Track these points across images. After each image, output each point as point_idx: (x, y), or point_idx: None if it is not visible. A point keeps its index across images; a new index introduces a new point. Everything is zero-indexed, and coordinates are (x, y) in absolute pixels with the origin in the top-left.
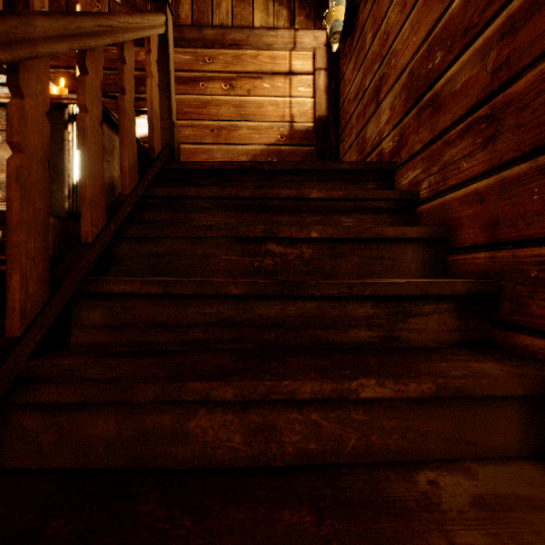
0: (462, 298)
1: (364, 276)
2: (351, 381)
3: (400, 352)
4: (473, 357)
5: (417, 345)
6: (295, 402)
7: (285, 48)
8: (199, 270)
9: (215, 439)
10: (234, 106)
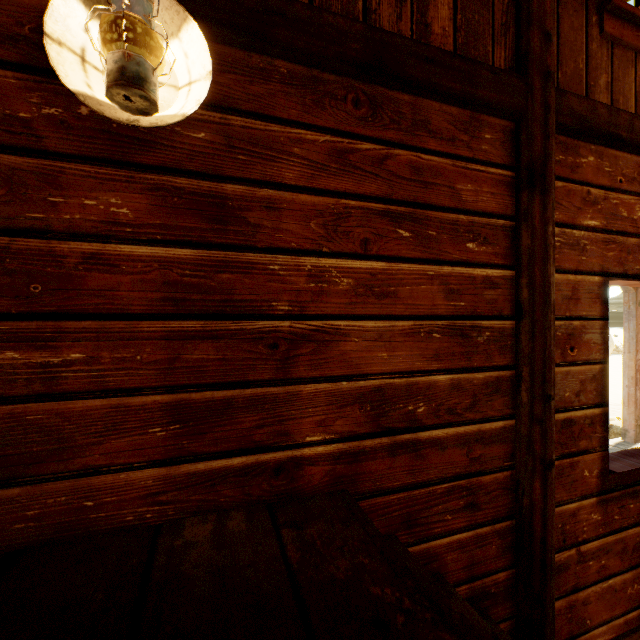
0: None
1: None
2: None
3: None
4: None
5: None
6: None
7: None
8: None
9: None
10: None
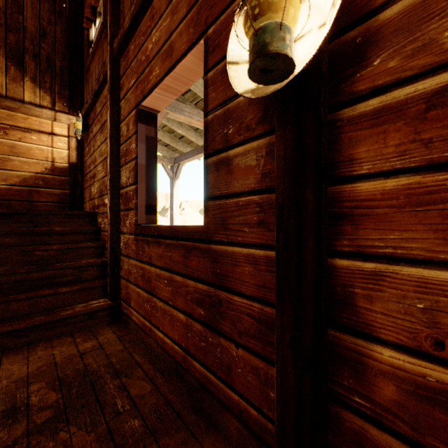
0: (101, 265)
1: (76, 259)
2: (59, 289)
3: (80, 281)
4: (99, 279)
5: (87, 279)
6: (44, 296)
7: (49, 119)
8: (2, 263)
9: (19, 309)
10: (8, 146)
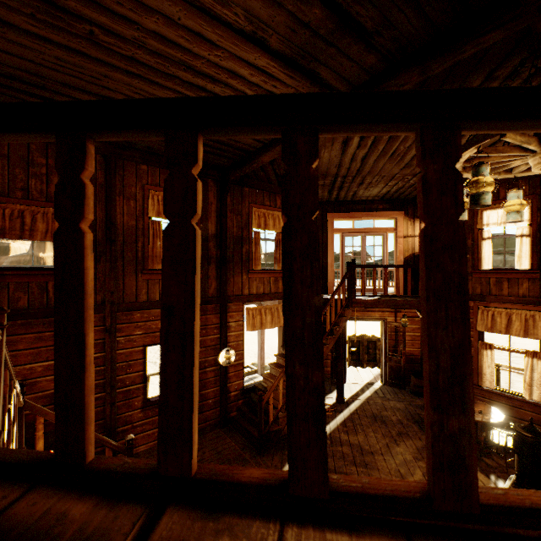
0: None
1: None
2: None
3: None
4: None
5: None
6: None
7: None
8: None
9: None
10: None
